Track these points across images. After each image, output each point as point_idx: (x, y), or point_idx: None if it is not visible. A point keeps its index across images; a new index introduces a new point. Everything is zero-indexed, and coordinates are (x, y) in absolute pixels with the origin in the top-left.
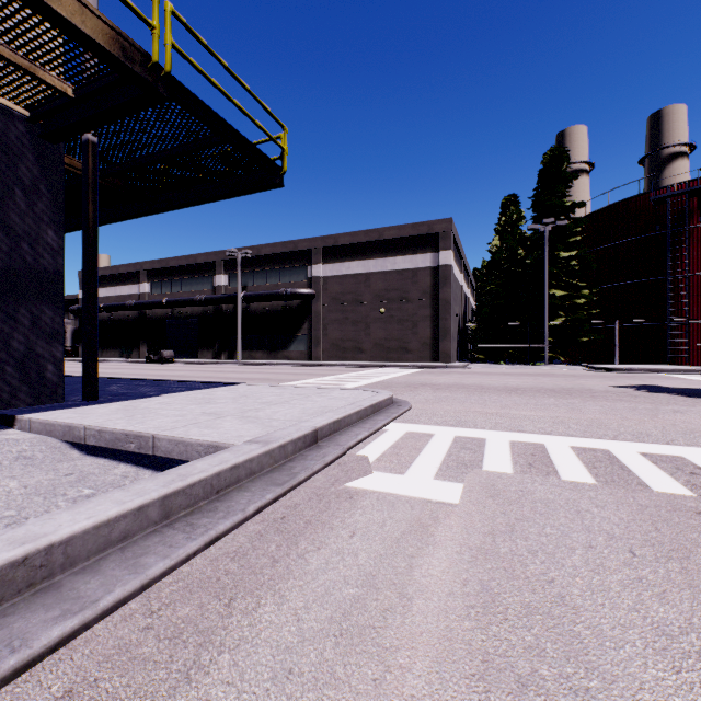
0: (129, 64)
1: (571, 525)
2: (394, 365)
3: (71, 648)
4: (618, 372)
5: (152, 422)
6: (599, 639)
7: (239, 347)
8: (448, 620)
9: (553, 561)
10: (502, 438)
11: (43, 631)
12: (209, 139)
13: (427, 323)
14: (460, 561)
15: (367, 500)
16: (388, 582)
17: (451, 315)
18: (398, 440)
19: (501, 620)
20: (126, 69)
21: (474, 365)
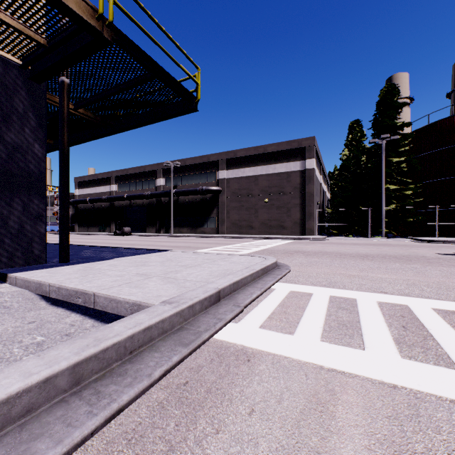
0: (81, 14)
1: None
2: (275, 237)
3: None
4: (439, 243)
5: (98, 281)
6: None
7: (172, 225)
8: None
9: None
10: (369, 299)
11: None
12: (144, 76)
13: (297, 209)
14: None
15: (263, 363)
16: None
17: (314, 203)
18: (284, 299)
19: None
20: (79, 18)
21: (330, 237)
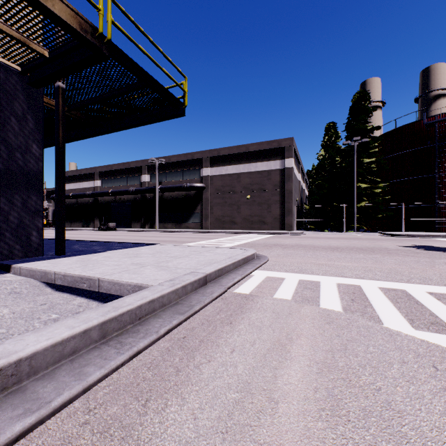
0: (84, 33)
1: (387, 345)
2: (256, 232)
3: (29, 439)
4: (403, 237)
5: (99, 269)
6: (422, 439)
7: (157, 221)
8: (305, 421)
9: (378, 373)
10: (331, 281)
11: (8, 426)
12: (137, 85)
13: (277, 205)
14: (310, 372)
15: (242, 324)
16: (259, 388)
17: (293, 200)
18: (261, 282)
19: (345, 421)
20: (81, 37)
21: (308, 232)
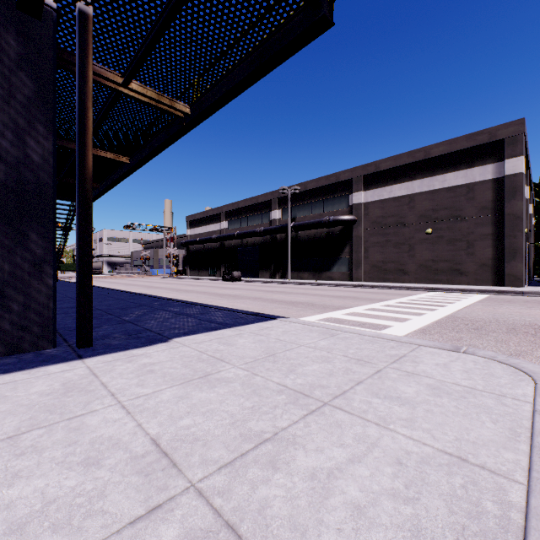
0: None
1: None
2: (448, 288)
3: None
4: None
5: None
6: None
7: (289, 269)
8: None
9: None
10: None
11: None
12: None
13: (487, 242)
14: None
15: None
16: None
17: (523, 232)
18: None
19: None
20: None
21: None
